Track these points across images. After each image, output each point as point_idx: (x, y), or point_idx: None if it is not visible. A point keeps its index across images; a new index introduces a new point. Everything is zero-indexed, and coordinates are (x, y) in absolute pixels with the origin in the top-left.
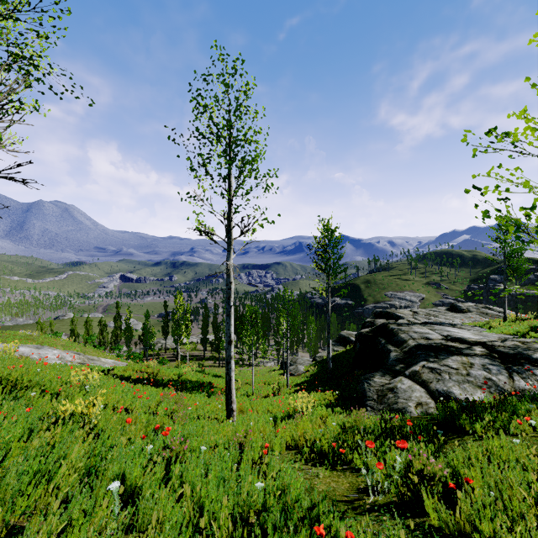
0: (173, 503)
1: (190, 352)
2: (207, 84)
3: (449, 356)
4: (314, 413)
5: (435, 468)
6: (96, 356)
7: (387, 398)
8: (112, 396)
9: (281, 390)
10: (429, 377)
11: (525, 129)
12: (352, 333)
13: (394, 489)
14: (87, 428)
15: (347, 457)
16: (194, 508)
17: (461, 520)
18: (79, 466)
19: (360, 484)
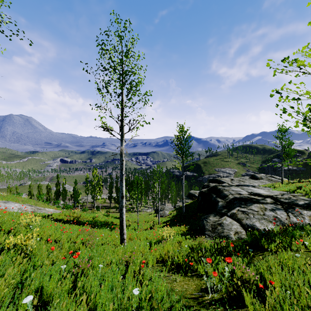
0: (75, 307)
1: (102, 204)
2: (108, 37)
3: (252, 204)
4: (174, 239)
5: (250, 275)
6: (43, 207)
7: (217, 229)
8: (47, 232)
9: (154, 225)
10: (241, 216)
11: (308, 56)
12: (196, 191)
13: (224, 289)
14: (21, 254)
15: (194, 267)
16: (90, 310)
17: (268, 309)
18: (12, 282)
19: (202, 285)
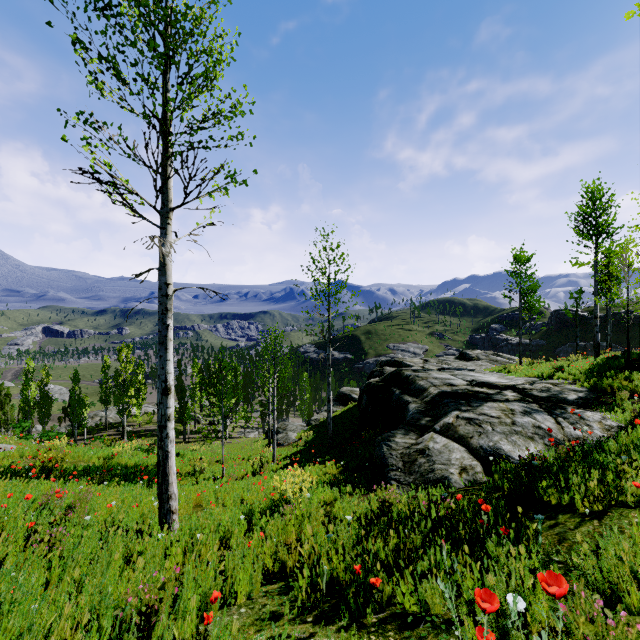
0: None
1: (143, 426)
2: None
3: (483, 403)
4: (313, 498)
5: (626, 633)
6: None
7: (417, 464)
8: None
9: (264, 467)
10: (467, 430)
11: None
12: (354, 389)
13: None
14: None
15: (384, 592)
16: None
17: None
18: None
19: None
